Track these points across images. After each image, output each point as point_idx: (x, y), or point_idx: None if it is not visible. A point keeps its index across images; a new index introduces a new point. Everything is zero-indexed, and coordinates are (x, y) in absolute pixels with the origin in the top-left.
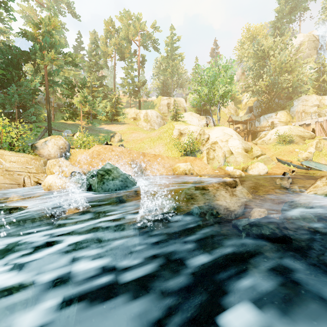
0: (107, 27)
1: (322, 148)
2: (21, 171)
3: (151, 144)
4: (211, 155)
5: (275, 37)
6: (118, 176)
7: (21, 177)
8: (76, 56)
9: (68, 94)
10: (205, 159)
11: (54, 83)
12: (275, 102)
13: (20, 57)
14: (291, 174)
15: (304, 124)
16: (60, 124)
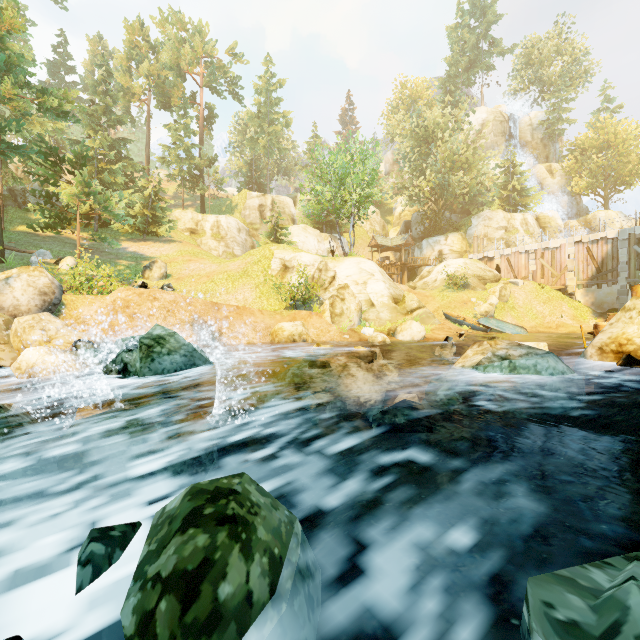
0: (131, 36)
1: (508, 297)
2: None
3: (229, 286)
4: (337, 308)
5: (445, 105)
6: (179, 348)
7: None
8: (66, 97)
9: (47, 176)
10: (327, 314)
11: (10, 148)
12: (446, 218)
13: None
14: (459, 339)
15: (486, 257)
16: (22, 237)
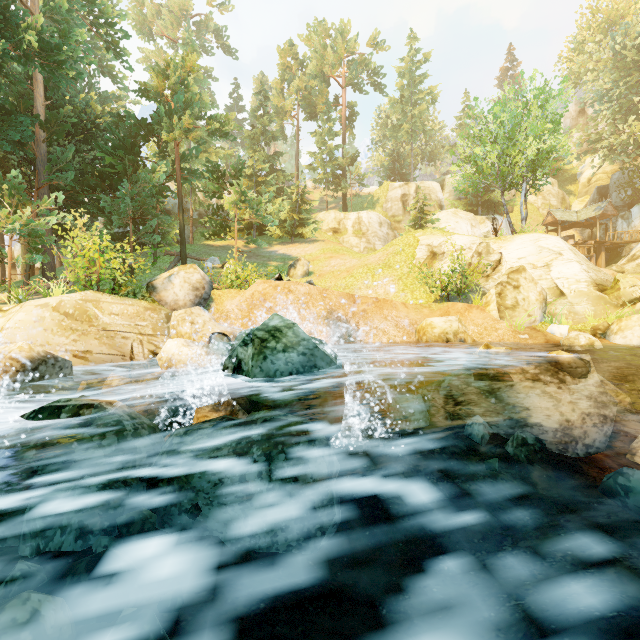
0: (283, 60)
1: None
2: (128, 332)
3: (368, 280)
4: (508, 299)
5: None
6: (297, 343)
7: (127, 341)
8: (228, 119)
9: (214, 191)
10: (493, 307)
11: (191, 173)
12: None
13: (136, 132)
14: None
15: None
16: (202, 248)
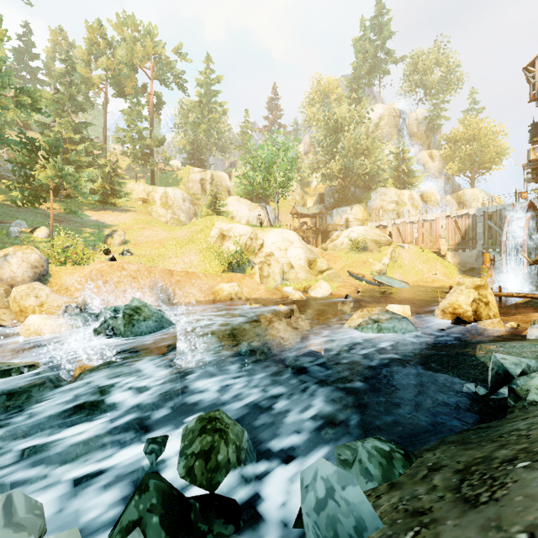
0: (90, 35)
1: (397, 258)
2: None
3: (177, 251)
4: (265, 272)
5: (351, 101)
6: (151, 315)
7: None
8: (41, 96)
9: (25, 161)
10: (257, 276)
11: None
12: (351, 192)
13: None
14: (356, 295)
15: (381, 225)
16: None
